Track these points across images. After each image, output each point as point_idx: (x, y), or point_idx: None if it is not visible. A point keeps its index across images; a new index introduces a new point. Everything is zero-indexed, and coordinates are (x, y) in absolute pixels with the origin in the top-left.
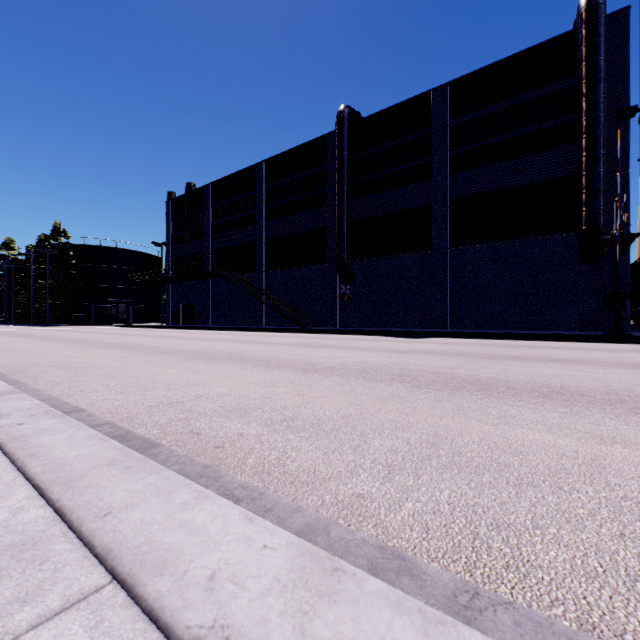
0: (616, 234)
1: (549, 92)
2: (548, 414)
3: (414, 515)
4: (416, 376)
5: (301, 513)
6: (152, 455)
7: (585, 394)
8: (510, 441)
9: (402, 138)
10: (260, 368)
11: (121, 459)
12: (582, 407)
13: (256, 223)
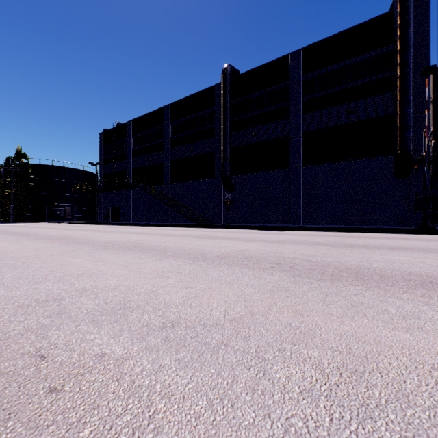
0: (425, 155)
1: (373, 56)
2: None
3: None
4: (293, 264)
5: None
6: None
7: None
8: None
9: (269, 88)
10: (157, 257)
11: None
12: None
13: (164, 149)
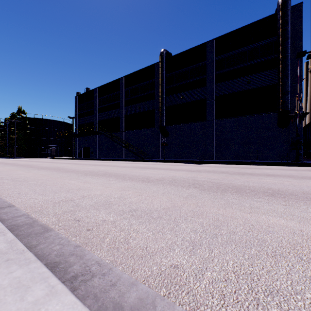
0: (297, 113)
1: (263, 44)
2: (277, 206)
3: (213, 283)
4: (201, 184)
5: (136, 287)
6: (44, 238)
7: (292, 194)
8: (261, 224)
9: (192, 66)
10: (120, 180)
11: (5, 251)
12: (293, 201)
13: (120, 107)
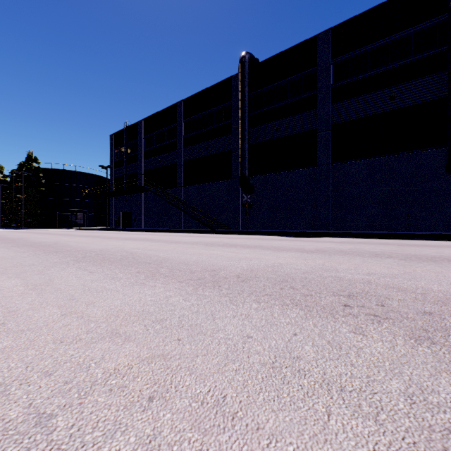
0: None
1: (419, 30)
2: None
3: None
4: (378, 297)
5: None
6: None
7: None
8: None
9: (292, 76)
10: (140, 277)
11: None
12: None
13: (177, 149)
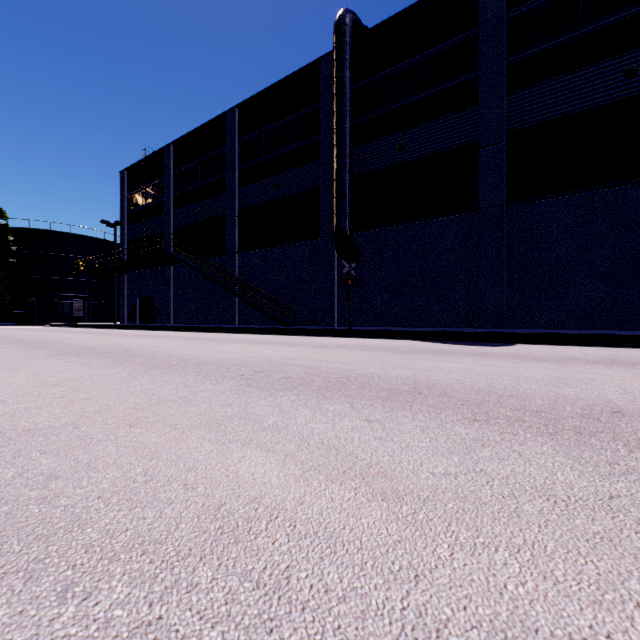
0: None
1: None
2: None
3: None
4: None
5: None
6: None
7: None
8: None
9: (431, 49)
10: None
11: None
12: None
13: (226, 189)
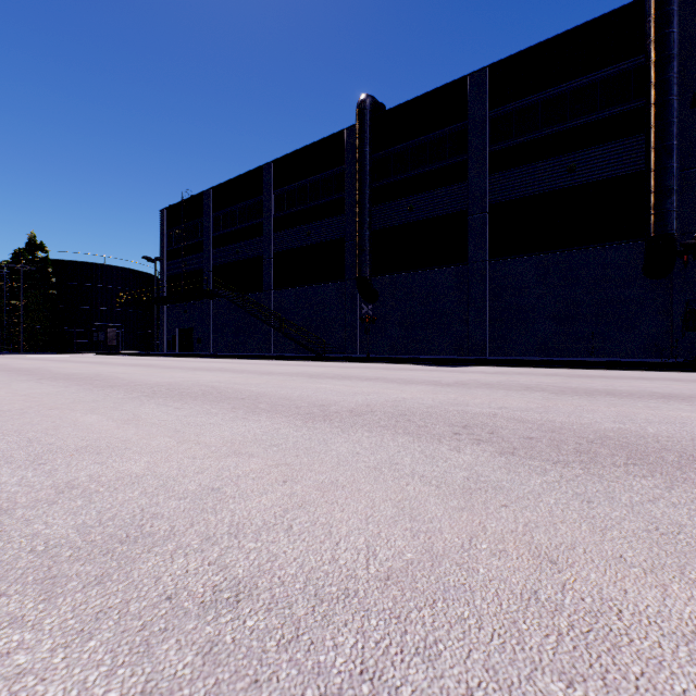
0: None
1: (608, 75)
2: None
3: None
4: (493, 427)
5: None
6: None
7: None
8: None
9: (434, 132)
10: (239, 412)
11: None
12: None
13: (263, 234)
